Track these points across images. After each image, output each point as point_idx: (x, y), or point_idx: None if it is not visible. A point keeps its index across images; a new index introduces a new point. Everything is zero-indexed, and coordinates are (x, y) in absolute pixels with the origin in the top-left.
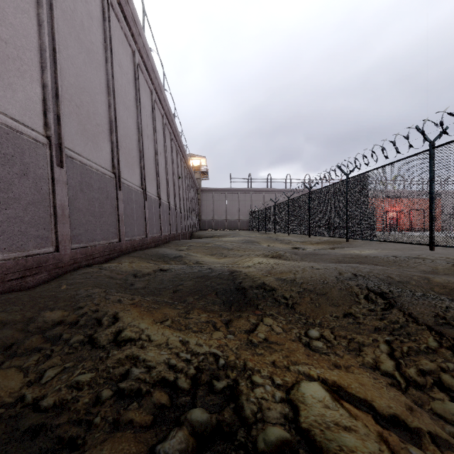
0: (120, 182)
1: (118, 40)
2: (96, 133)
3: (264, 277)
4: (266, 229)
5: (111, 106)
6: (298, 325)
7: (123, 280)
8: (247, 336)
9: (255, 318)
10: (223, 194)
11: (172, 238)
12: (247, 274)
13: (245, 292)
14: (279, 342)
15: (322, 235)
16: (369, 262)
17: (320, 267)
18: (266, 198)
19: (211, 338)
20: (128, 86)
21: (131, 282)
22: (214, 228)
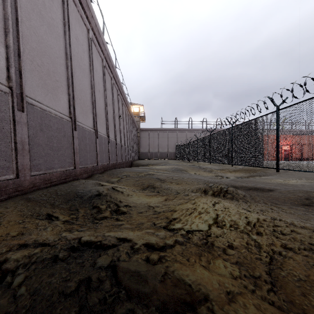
0: (23, 101)
1: None
2: None
3: None
4: (190, 159)
5: None
6: None
7: None
8: None
9: None
10: (156, 133)
11: (110, 167)
12: None
13: None
14: None
15: (246, 164)
16: None
17: None
18: (188, 135)
19: None
20: (51, 2)
21: None
22: (149, 158)
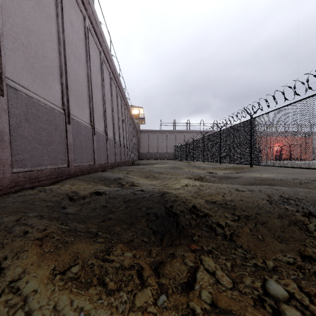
0: (70, 117)
1: (70, 3)
2: (45, 73)
3: (195, 201)
4: (186, 159)
5: (61, 53)
6: (248, 269)
7: (56, 203)
8: (186, 299)
9: (192, 258)
10: (156, 134)
11: (116, 165)
12: (178, 197)
13: (177, 219)
14: (236, 312)
15: (230, 162)
16: (278, 184)
17: (244, 189)
18: (186, 137)
19: (133, 309)
20: (79, 42)
21: (64, 205)
22: (149, 158)
